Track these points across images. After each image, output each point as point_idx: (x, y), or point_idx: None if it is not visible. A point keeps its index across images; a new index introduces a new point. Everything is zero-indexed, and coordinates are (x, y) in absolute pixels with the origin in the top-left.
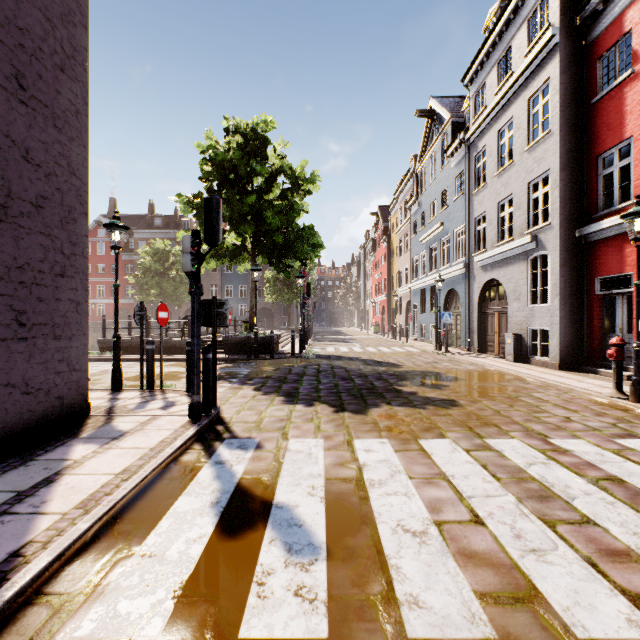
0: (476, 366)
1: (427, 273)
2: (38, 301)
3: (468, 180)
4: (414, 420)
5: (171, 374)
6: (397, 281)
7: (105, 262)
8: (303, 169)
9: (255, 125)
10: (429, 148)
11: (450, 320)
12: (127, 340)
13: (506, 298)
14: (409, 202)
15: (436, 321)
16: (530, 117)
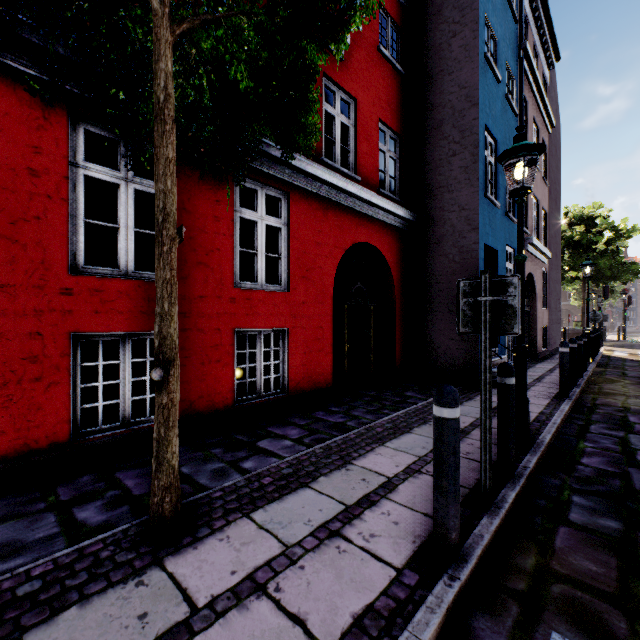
0: None
1: None
2: (558, 316)
3: None
4: None
5: None
6: None
7: None
8: (624, 225)
9: (588, 210)
10: None
11: None
12: None
13: None
14: None
15: None
16: None
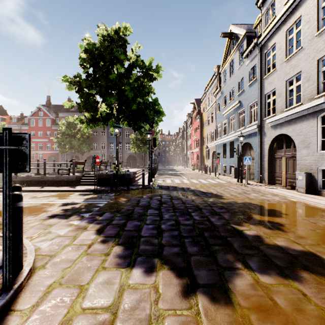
0: (279, 197)
1: (227, 134)
2: None
3: (260, 70)
4: None
5: (40, 207)
6: (206, 140)
7: (43, 130)
8: (151, 63)
9: (118, 29)
10: (229, 56)
11: (250, 162)
12: (31, 176)
13: (293, 147)
14: (215, 92)
15: (238, 163)
16: (319, 10)
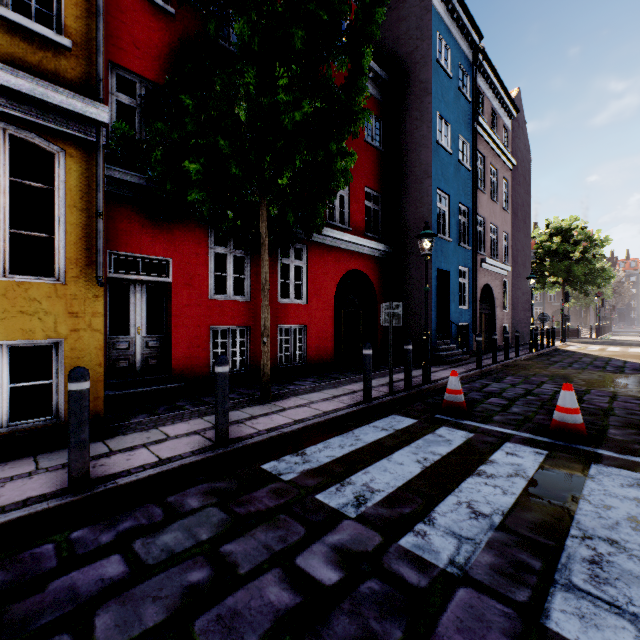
0: None
1: None
2: (528, 316)
3: None
4: (634, 347)
5: None
6: None
7: None
8: (598, 235)
9: (566, 222)
10: None
11: None
12: None
13: None
14: None
15: None
16: None
